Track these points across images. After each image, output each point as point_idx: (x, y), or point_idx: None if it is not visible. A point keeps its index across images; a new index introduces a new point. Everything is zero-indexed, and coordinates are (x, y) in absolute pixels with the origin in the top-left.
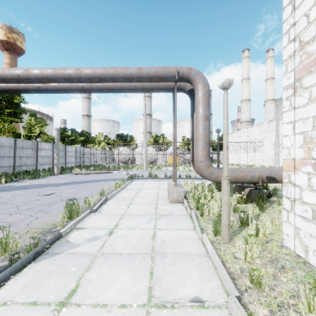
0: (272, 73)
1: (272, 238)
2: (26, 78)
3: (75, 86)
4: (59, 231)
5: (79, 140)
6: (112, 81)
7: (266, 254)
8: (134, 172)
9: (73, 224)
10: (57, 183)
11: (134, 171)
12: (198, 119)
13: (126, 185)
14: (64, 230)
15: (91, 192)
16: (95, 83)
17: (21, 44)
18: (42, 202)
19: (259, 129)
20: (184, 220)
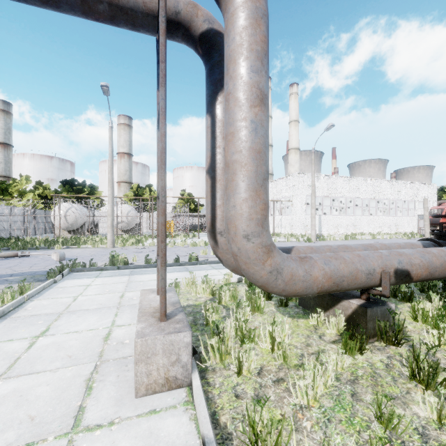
0: (296, 115)
1: None
2: None
3: None
4: None
5: None
6: None
7: None
8: (84, 252)
9: None
10: None
11: (87, 248)
12: (237, 98)
13: (23, 301)
14: None
15: None
16: None
17: None
18: None
19: (288, 183)
20: None
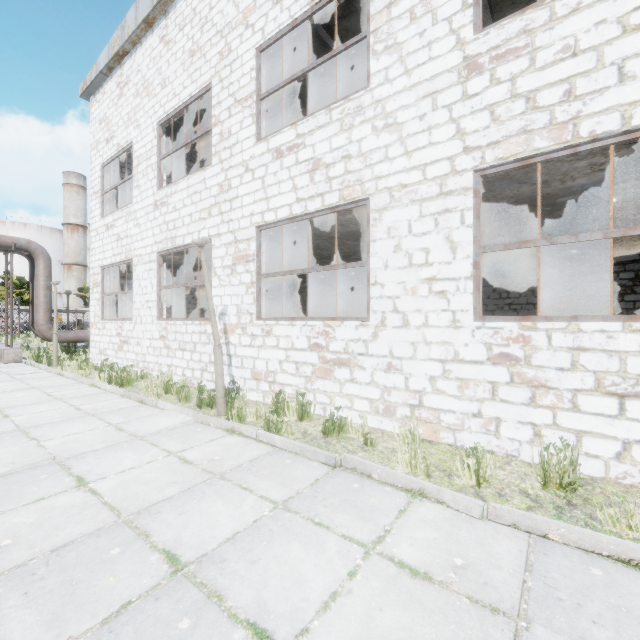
0: None
1: None
2: None
3: None
4: None
5: None
6: None
7: None
8: None
9: None
10: None
11: None
12: (39, 288)
13: None
14: None
15: None
16: None
17: None
18: None
19: None
20: (25, 366)
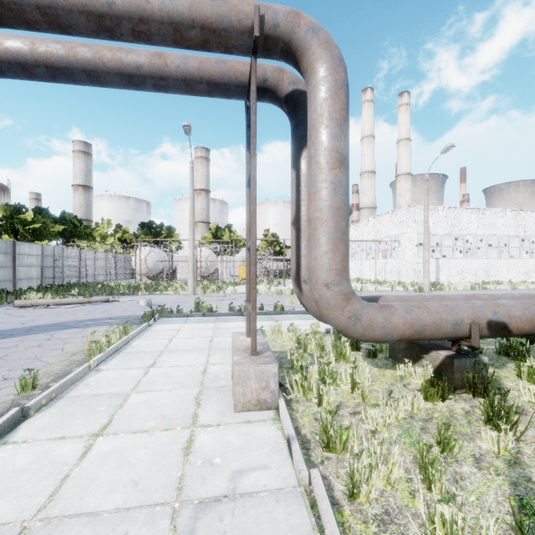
0: (407, 131)
1: None
2: None
3: None
4: None
5: (53, 232)
6: (47, 23)
7: None
8: (167, 299)
9: None
10: None
11: (169, 295)
12: (319, 162)
13: (128, 340)
14: None
15: (5, 375)
16: (2, 41)
17: None
18: None
19: (394, 219)
20: None
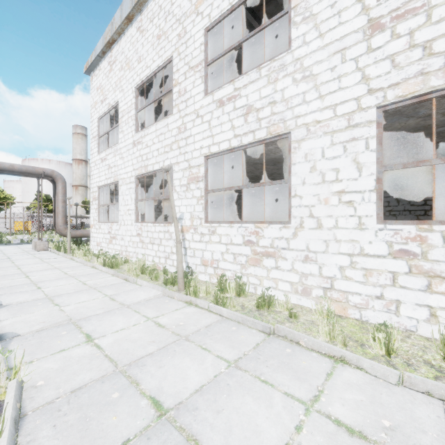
0: None
1: None
2: None
3: None
4: None
5: None
6: None
7: None
8: None
9: None
10: None
11: None
12: (59, 201)
13: None
14: None
15: None
16: None
17: None
18: None
19: None
20: (50, 253)
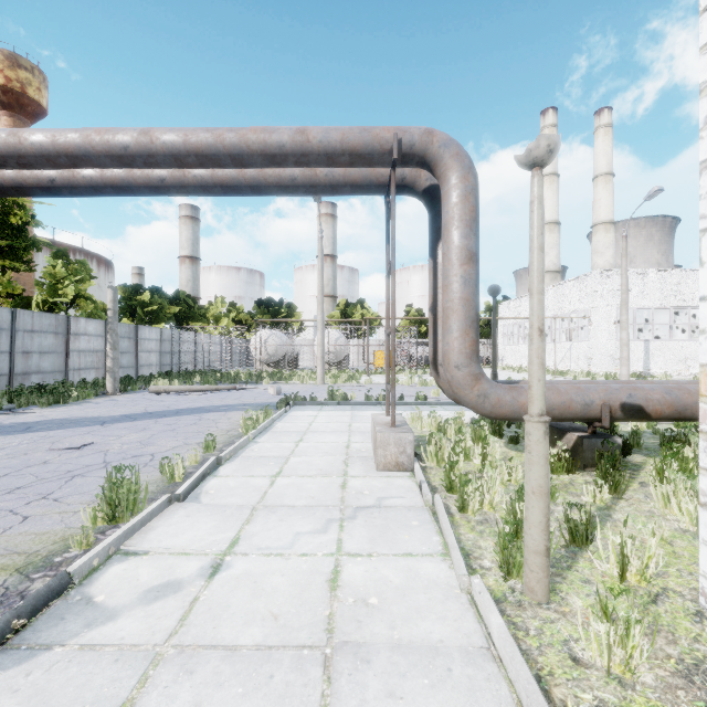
0: (608, 163)
1: (665, 586)
2: (15, 155)
3: (142, 177)
4: (65, 568)
5: (169, 313)
6: (234, 164)
7: (664, 644)
8: (295, 388)
9: (115, 541)
10: (105, 417)
11: (295, 384)
12: (450, 259)
13: (272, 422)
14: (82, 565)
15: (184, 441)
16: (191, 171)
17: (39, 95)
18: (54, 469)
19: (582, 288)
20: (416, 524)
